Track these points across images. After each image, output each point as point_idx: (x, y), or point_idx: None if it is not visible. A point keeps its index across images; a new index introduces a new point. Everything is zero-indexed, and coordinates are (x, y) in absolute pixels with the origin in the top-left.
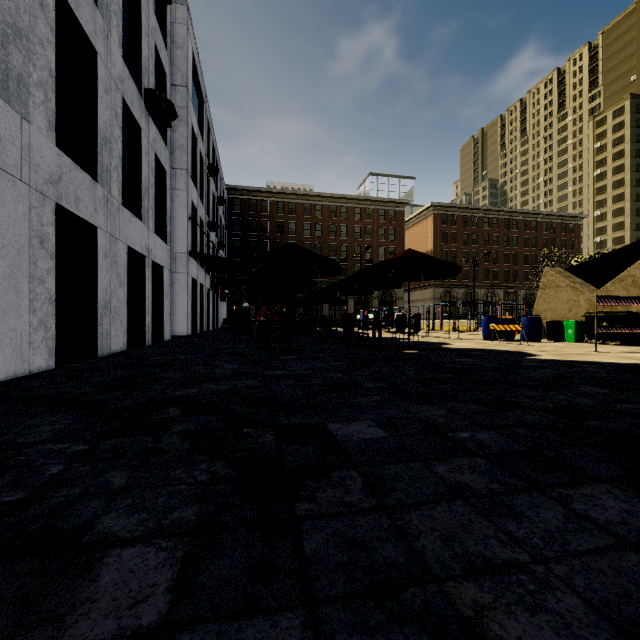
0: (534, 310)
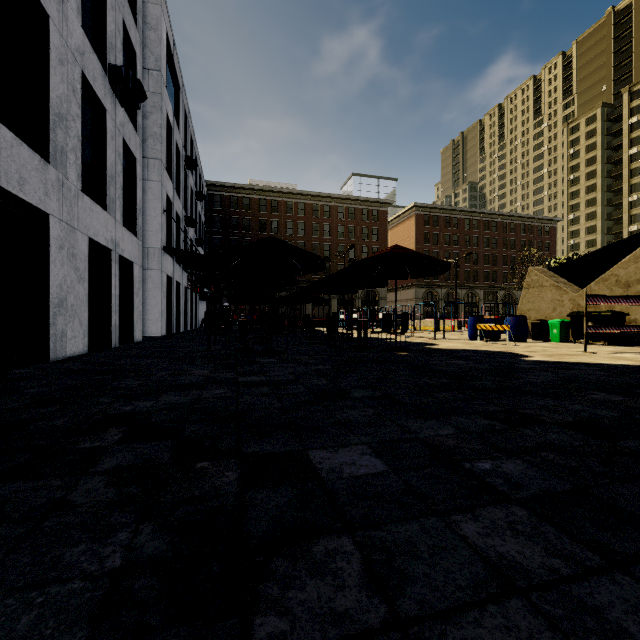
0: (518, 310)
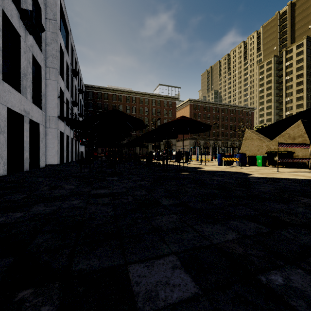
0: (241, 150)
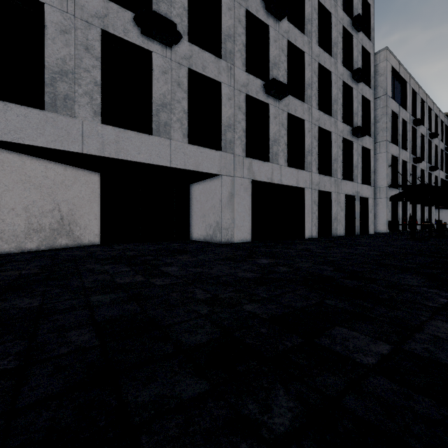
0: None
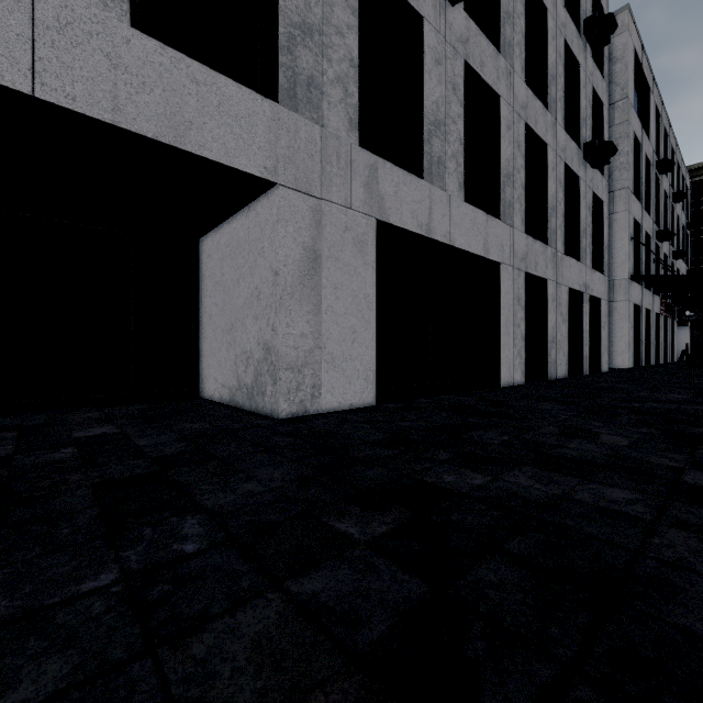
0: None
